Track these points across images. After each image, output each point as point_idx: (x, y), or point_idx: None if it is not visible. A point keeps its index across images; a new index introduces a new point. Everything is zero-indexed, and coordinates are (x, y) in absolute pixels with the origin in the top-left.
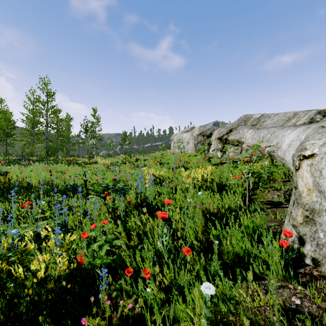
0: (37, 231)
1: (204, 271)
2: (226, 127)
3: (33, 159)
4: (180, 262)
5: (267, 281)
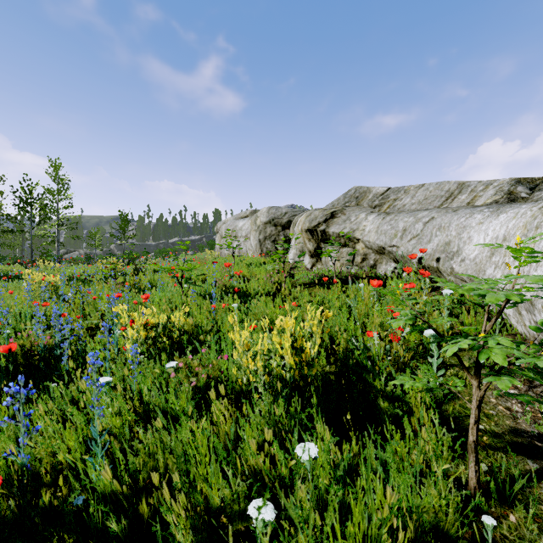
0: None
1: None
2: (324, 208)
3: None
4: None
5: None
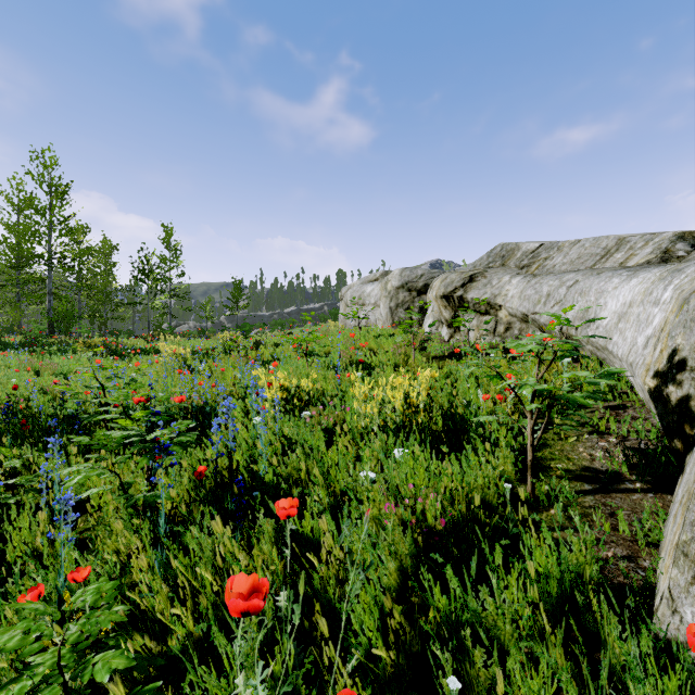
0: None
1: None
2: (462, 271)
3: (10, 341)
4: None
5: None
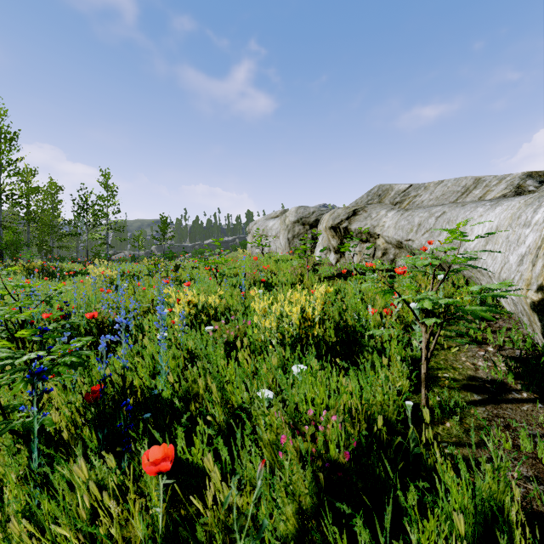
0: None
1: None
2: (347, 207)
3: None
4: None
5: None
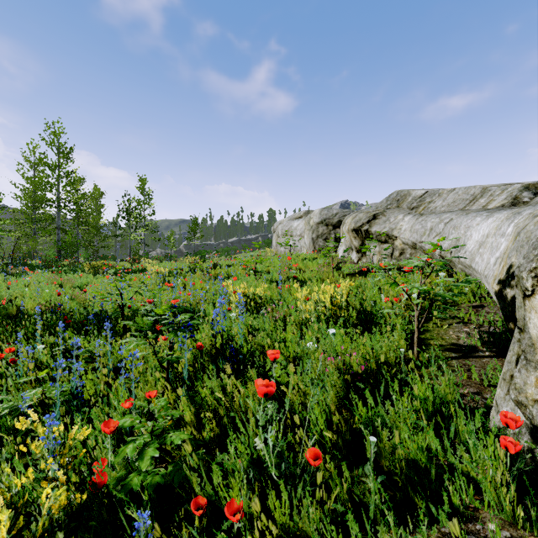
0: (21, 408)
1: (348, 498)
2: (367, 211)
3: (33, 263)
4: (299, 472)
5: (480, 526)
